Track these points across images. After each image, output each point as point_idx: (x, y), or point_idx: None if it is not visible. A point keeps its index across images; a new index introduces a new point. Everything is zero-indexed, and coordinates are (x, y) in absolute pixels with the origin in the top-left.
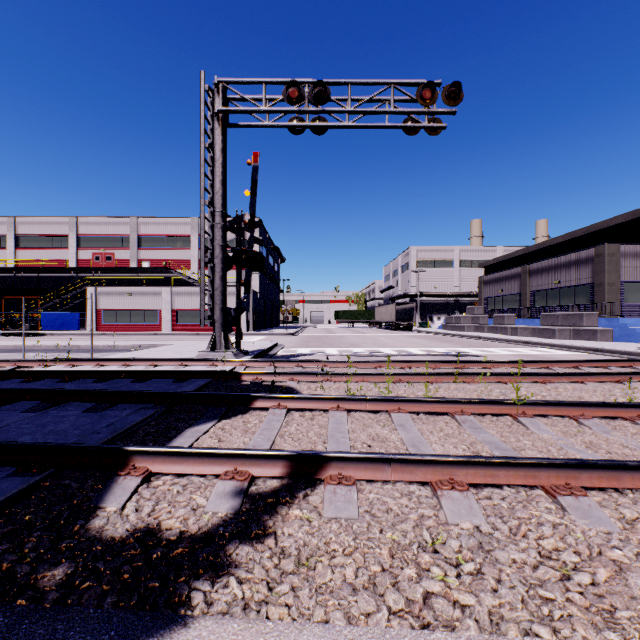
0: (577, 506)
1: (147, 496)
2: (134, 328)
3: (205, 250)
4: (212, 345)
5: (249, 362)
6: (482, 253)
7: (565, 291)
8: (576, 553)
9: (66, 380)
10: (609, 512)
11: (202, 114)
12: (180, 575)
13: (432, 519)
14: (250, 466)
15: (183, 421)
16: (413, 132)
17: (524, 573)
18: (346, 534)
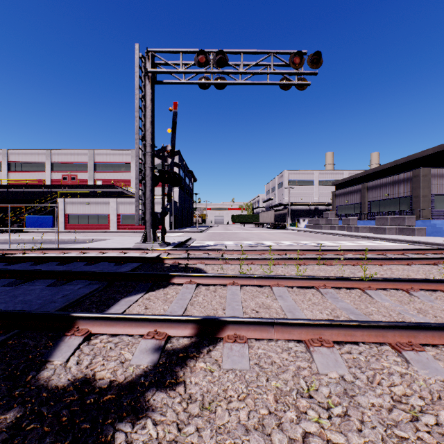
0: (418, 359)
1: (87, 352)
2: (91, 227)
3: (139, 171)
4: (144, 238)
5: (170, 250)
6: (334, 175)
7: (392, 201)
8: (421, 398)
9: (37, 263)
10: (443, 364)
11: (137, 74)
12: (107, 418)
13: (307, 370)
14: (167, 328)
15: (120, 293)
16: (287, 88)
17: (381, 415)
18: (240, 382)
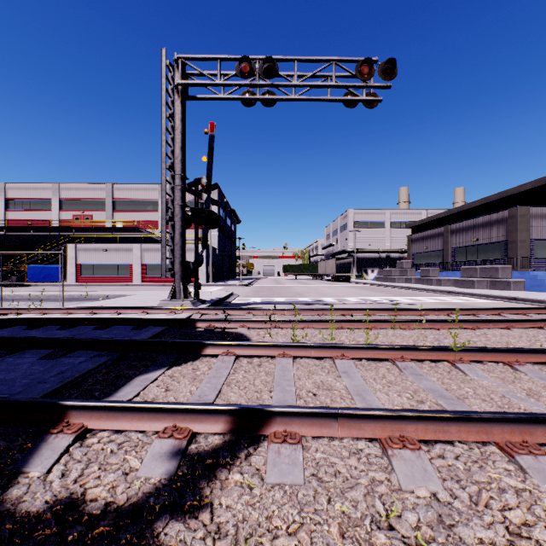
0: (538, 467)
1: (78, 457)
2: (109, 280)
3: (166, 209)
4: (172, 294)
5: (205, 310)
6: (409, 215)
7: (482, 247)
8: None
9: (33, 327)
10: None
11: (163, 87)
12: None
13: (384, 484)
14: (191, 421)
15: (134, 368)
16: (352, 105)
17: None
18: (290, 505)
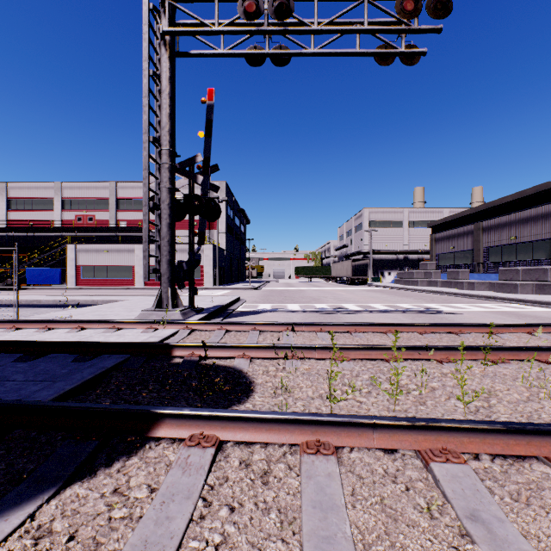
0: None
1: None
2: (110, 282)
3: (153, 196)
4: (157, 302)
5: (195, 324)
6: (429, 214)
7: (522, 246)
8: None
9: None
10: None
11: (146, 36)
12: None
13: None
14: None
15: None
16: (387, 62)
17: None
18: None
